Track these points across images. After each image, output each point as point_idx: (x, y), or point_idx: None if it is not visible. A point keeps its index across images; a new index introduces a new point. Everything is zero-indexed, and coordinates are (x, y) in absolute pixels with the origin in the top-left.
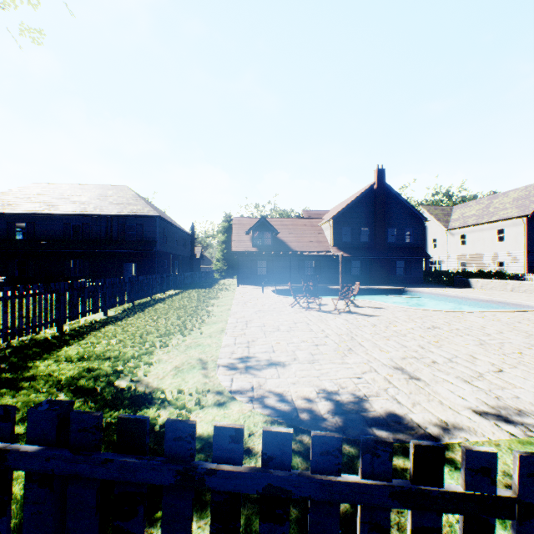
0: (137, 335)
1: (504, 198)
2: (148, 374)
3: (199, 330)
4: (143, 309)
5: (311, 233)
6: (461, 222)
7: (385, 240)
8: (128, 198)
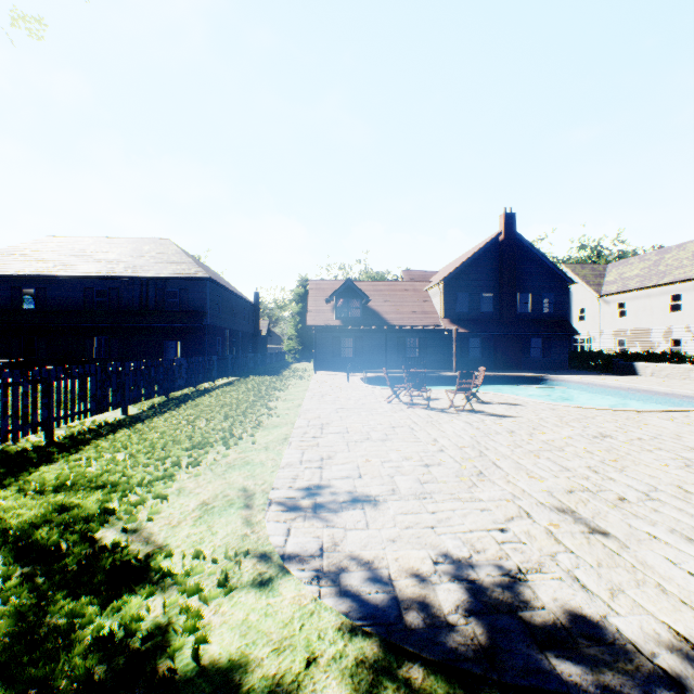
0: (158, 445)
1: (680, 252)
2: (156, 516)
3: (252, 438)
4: (178, 405)
5: (414, 300)
6: (620, 285)
7: (516, 310)
8: (169, 256)
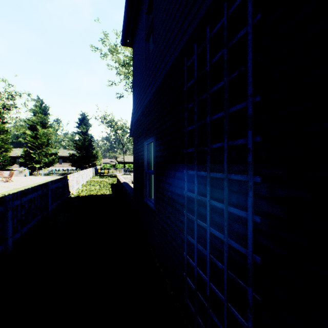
0: None
1: None
2: None
3: None
4: None
5: None
6: None
7: None
8: None
